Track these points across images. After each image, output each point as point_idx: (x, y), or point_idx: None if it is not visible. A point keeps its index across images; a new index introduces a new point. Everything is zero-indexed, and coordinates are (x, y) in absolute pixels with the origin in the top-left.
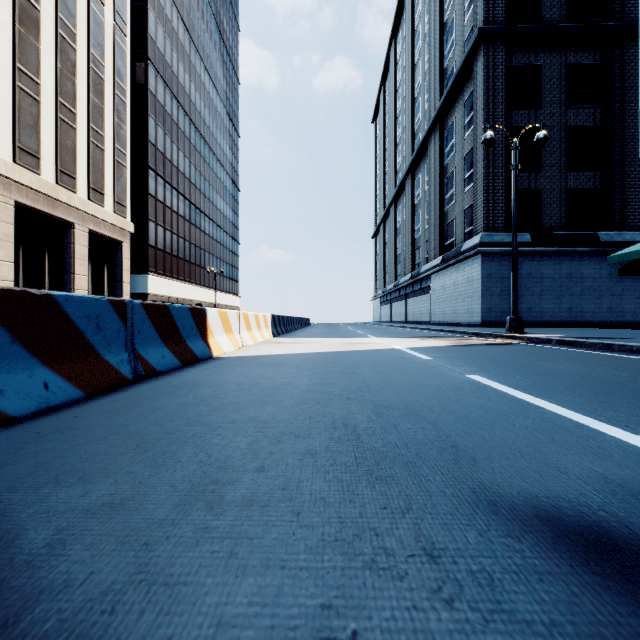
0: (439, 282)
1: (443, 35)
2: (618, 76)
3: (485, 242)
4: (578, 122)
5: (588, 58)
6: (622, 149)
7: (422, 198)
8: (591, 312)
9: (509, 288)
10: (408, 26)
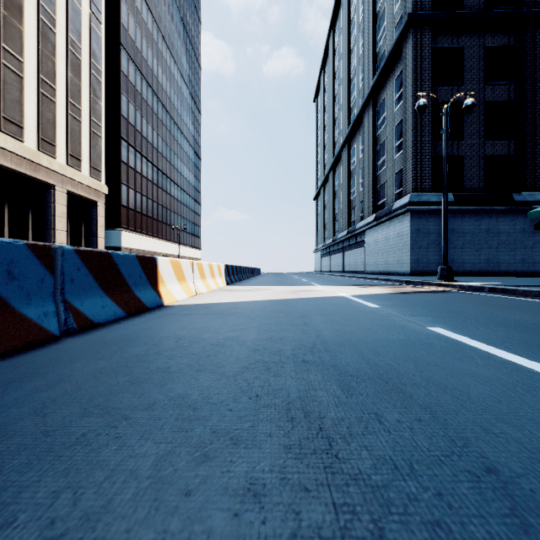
0: (372, 237)
1: (376, 23)
2: (530, 56)
3: (414, 201)
4: (495, 97)
5: (503, 41)
6: (533, 120)
7: (357, 165)
8: (506, 263)
9: (435, 242)
10: (345, 17)
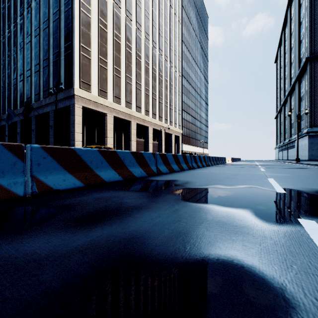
0: None
1: (300, 45)
2: None
3: (309, 131)
4: None
5: None
6: None
7: (294, 107)
8: None
9: None
10: (288, 31)
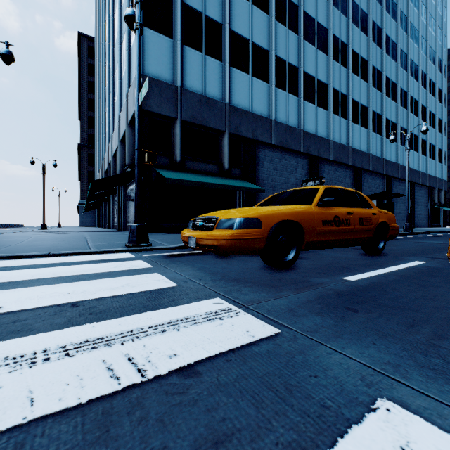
0: None
1: None
2: None
3: (80, 203)
4: None
5: None
6: None
7: None
8: None
9: (89, 216)
10: None
